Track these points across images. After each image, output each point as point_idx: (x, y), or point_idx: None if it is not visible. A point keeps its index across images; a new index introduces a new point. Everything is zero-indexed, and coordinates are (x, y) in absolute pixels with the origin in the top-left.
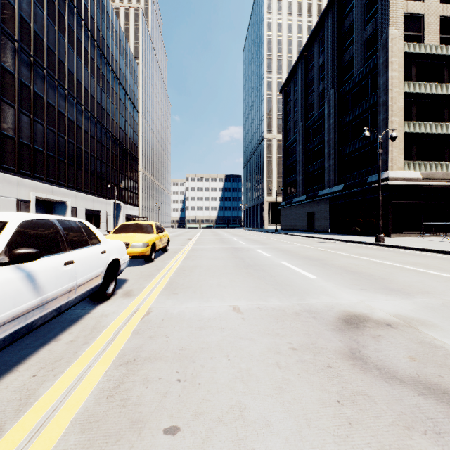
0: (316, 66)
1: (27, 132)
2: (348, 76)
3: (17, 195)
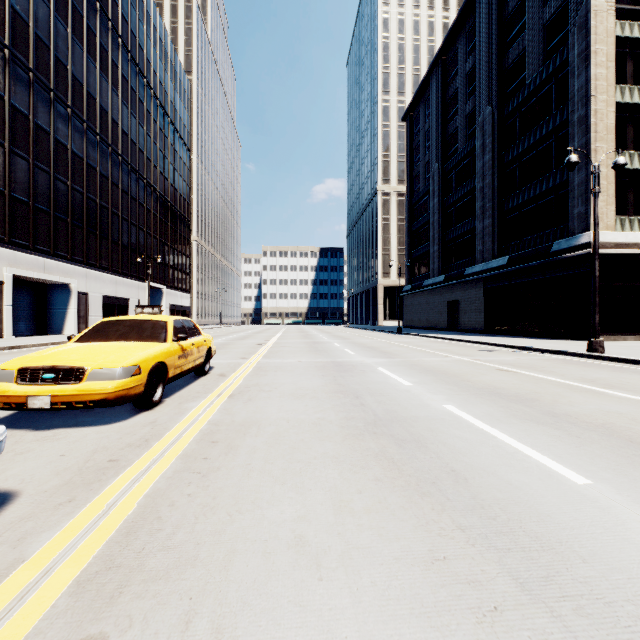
0: (460, 74)
1: None
2: (515, 85)
3: None
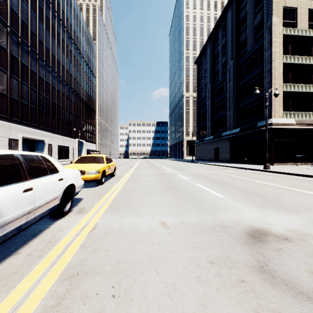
0: (220, 45)
1: (16, 91)
2: (243, 52)
3: (9, 135)
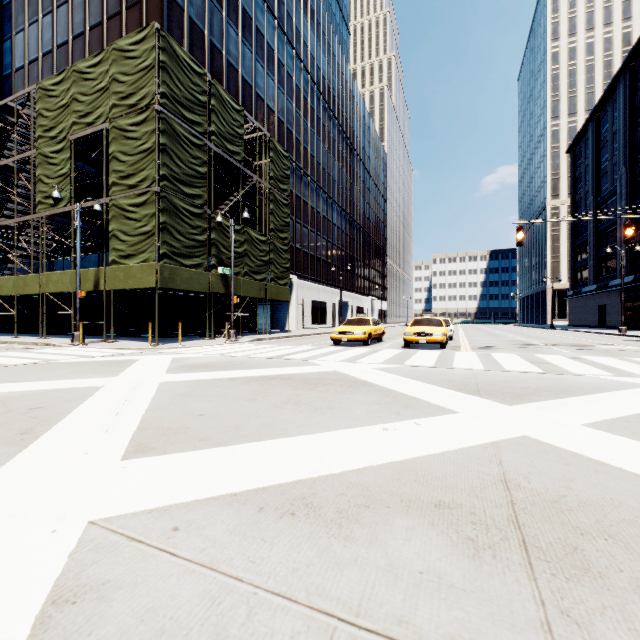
0: (609, 132)
1: (334, 256)
2: None
3: (332, 300)
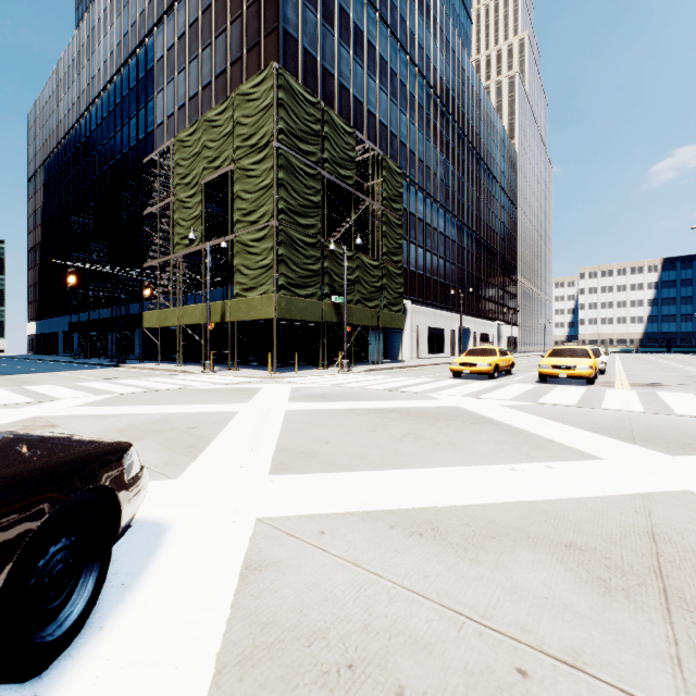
0: None
1: (453, 277)
2: None
3: (450, 326)
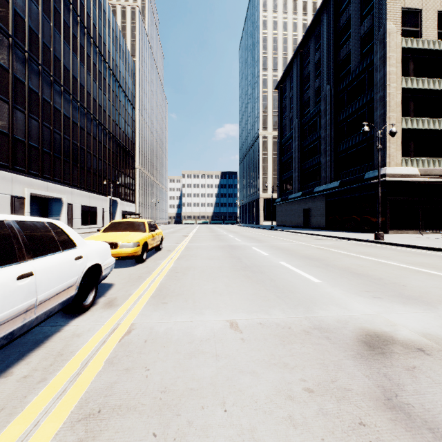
0: (311, 63)
1: (22, 128)
2: (344, 73)
3: (11, 191)
